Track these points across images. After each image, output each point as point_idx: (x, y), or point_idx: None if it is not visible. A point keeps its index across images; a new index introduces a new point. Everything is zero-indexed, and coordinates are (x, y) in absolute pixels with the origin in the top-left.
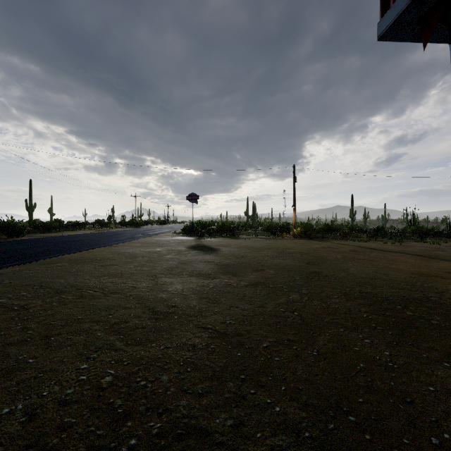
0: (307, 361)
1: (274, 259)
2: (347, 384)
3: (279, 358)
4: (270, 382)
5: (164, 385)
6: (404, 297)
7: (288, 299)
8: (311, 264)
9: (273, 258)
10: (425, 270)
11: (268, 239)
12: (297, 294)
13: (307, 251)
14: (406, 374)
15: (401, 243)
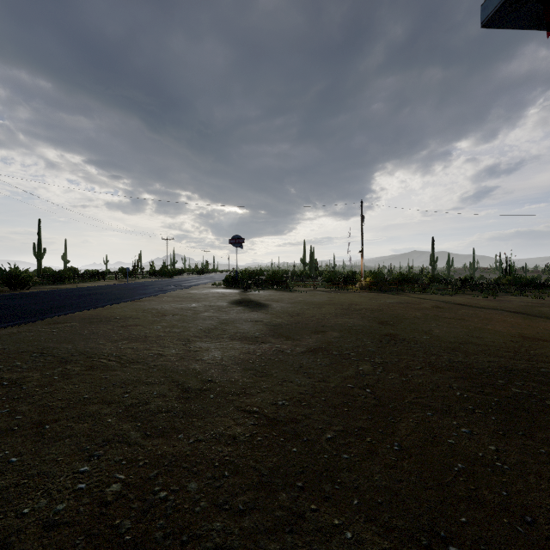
0: (386, 459)
1: (338, 318)
2: (443, 494)
3: (348, 455)
4: (337, 493)
5: (192, 498)
6: (506, 368)
7: (357, 371)
8: (385, 324)
9: (336, 316)
10: (530, 333)
11: (329, 293)
12: (368, 364)
13: (379, 308)
14: (521, 479)
15: (495, 297)
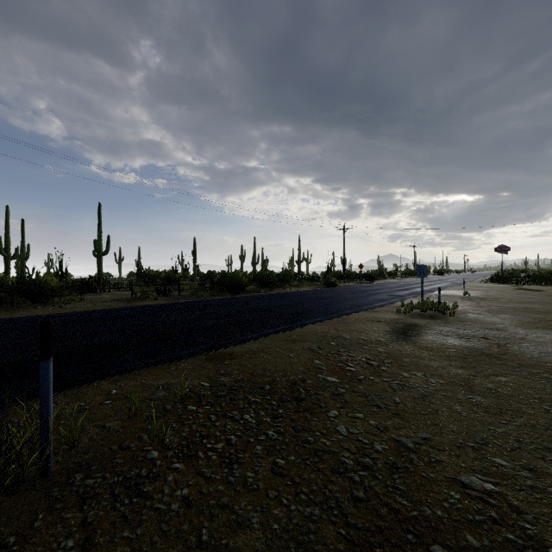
0: None
1: None
2: None
3: None
4: None
5: (545, 301)
6: None
7: None
8: None
9: None
10: None
11: None
12: None
13: None
14: None
15: None
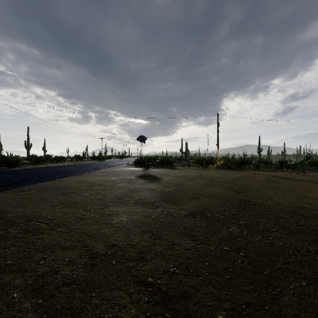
0: None
1: (206, 187)
2: None
3: None
4: None
5: None
6: None
7: (229, 233)
8: (239, 192)
9: (205, 186)
10: None
11: (198, 170)
12: (235, 227)
13: (232, 180)
14: None
15: (304, 173)
